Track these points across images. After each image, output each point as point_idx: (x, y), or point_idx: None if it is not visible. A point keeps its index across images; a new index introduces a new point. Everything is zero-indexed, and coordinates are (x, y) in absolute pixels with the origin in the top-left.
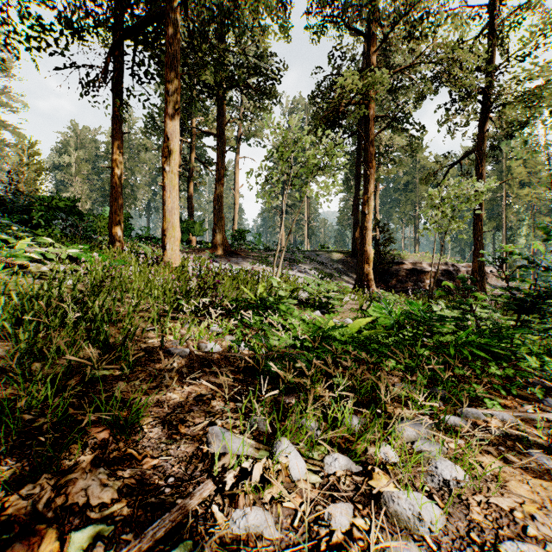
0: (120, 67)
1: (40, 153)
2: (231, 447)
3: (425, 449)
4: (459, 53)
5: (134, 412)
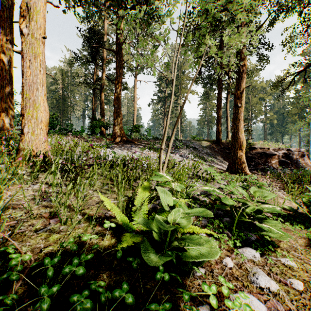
0: None
1: None
2: None
3: None
4: None
5: None
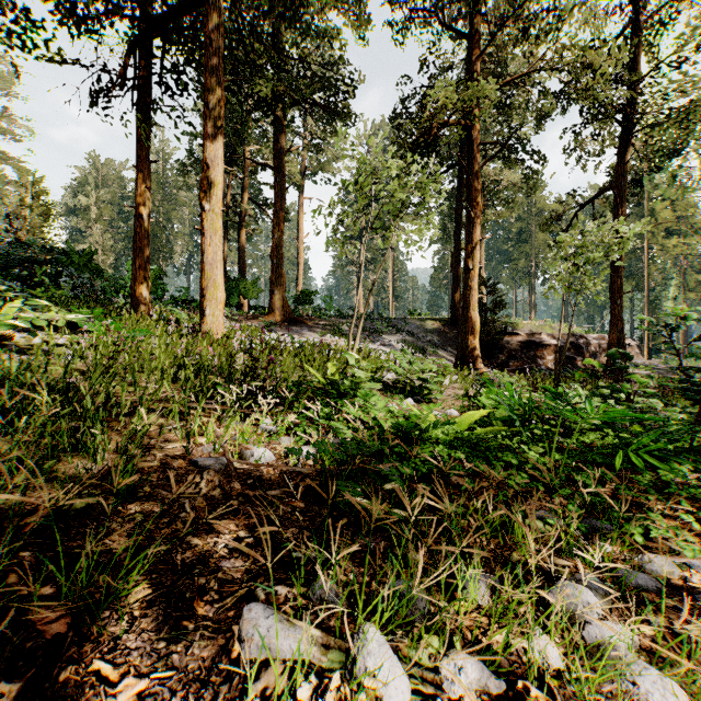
0: (146, 75)
1: (47, 193)
2: (277, 660)
3: (605, 641)
4: (594, 57)
5: (123, 576)
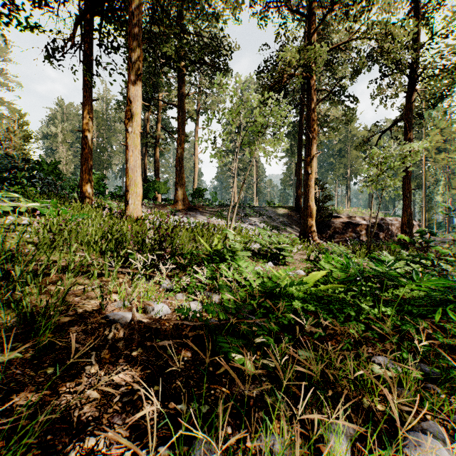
0: (90, 41)
1: (28, 124)
2: None
3: None
4: (393, 30)
5: (18, 438)
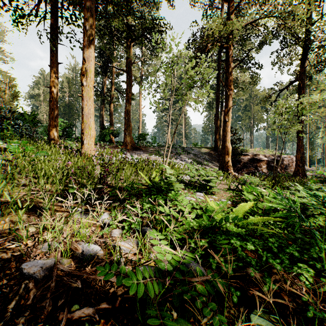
0: (56, 17)
1: (16, 86)
2: None
3: None
4: (292, 9)
5: None
